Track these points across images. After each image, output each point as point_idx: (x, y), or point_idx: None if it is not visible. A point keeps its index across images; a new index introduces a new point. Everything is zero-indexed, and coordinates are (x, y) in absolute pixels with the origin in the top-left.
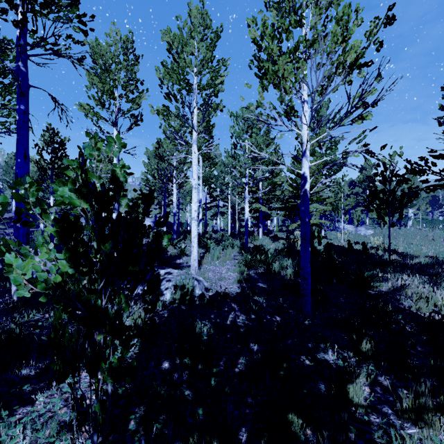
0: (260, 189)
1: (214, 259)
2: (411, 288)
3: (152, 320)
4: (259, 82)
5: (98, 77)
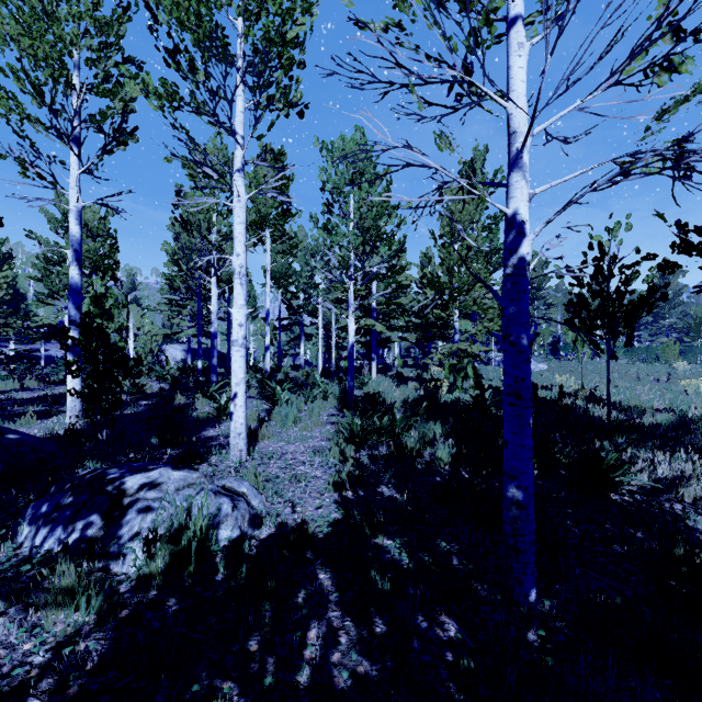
0: (373, 293)
1: (286, 424)
2: (695, 488)
3: None
4: None
5: (19, 22)
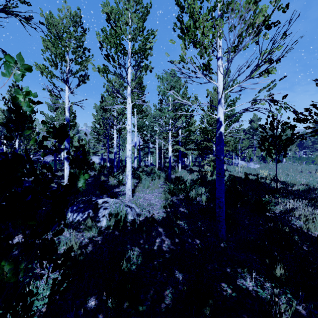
0: (179, 134)
1: (144, 187)
2: (299, 211)
3: (64, 275)
4: (182, 39)
5: (51, 42)
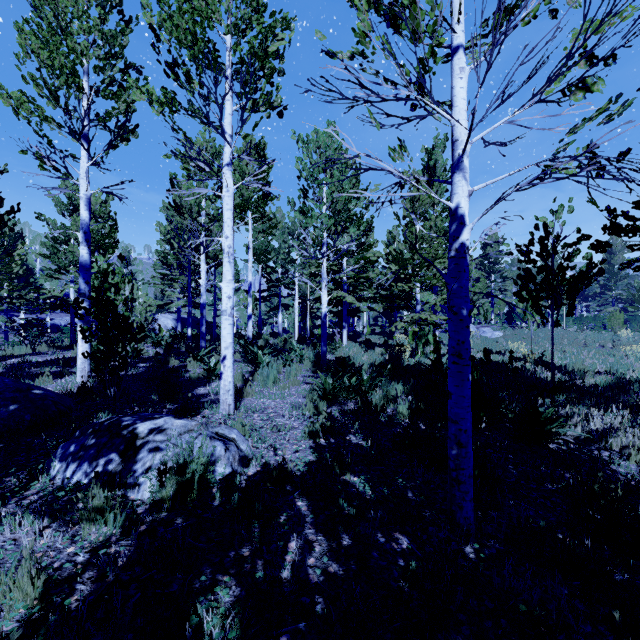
0: (344, 268)
1: (267, 384)
2: (621, 438)
3: None
4: None
5: (39, 37)
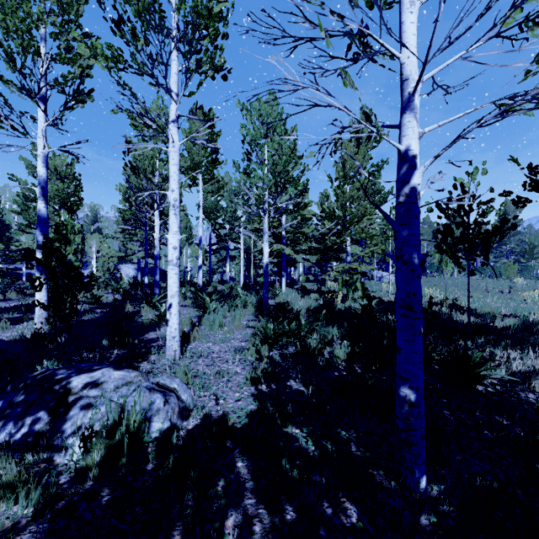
0: (283, 224)
1: (213, 328)
2: None
3: None
4: None
5: None
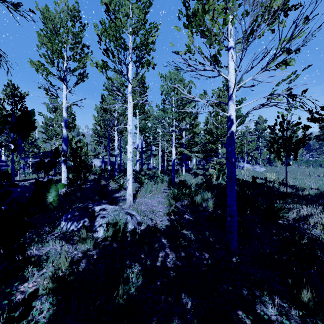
0: (183, 136)
1: (147, 192)
2: (314, 218)
3: None
4: (189, 26)
5: (47, 37)
